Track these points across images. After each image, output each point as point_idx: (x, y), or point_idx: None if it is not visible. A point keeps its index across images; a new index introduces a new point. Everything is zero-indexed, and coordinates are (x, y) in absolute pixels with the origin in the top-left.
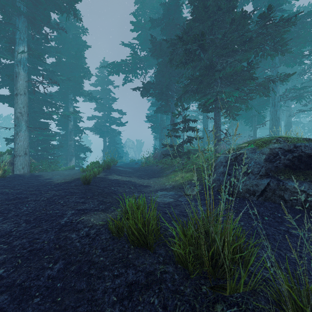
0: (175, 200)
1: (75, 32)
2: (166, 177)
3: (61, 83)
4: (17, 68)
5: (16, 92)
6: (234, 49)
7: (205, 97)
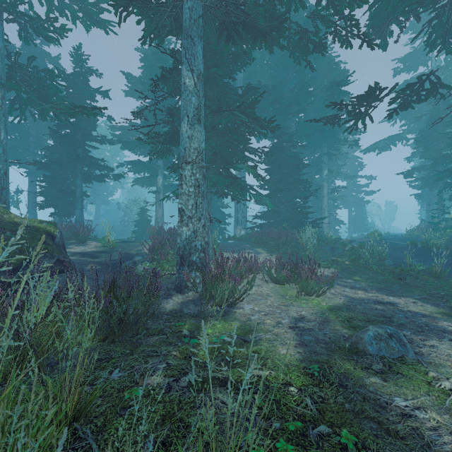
0: None
1: None
2: None
3: None
4: (323, 183)
5: (323, 195)
6: None
7: None
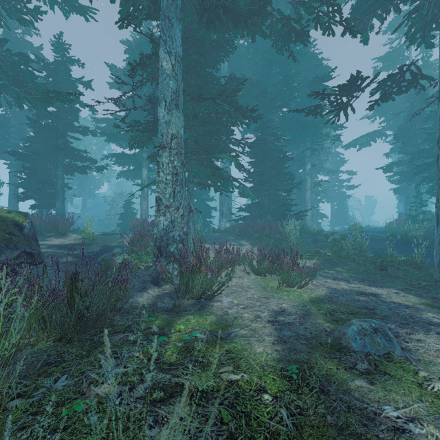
0: None
1: None
2: None
3: None
4: (306, 176)
5: (306, 189)
6: None
7: (431, 192)
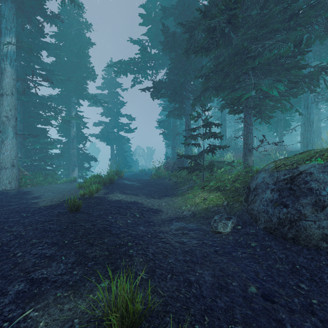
0: (200, 243)
1: (78, 28)
2: (183, 197)
3: (63, 84)
4: (2, 63)
5: (2, 92)
6: (274, 28)
7: (237, 92)
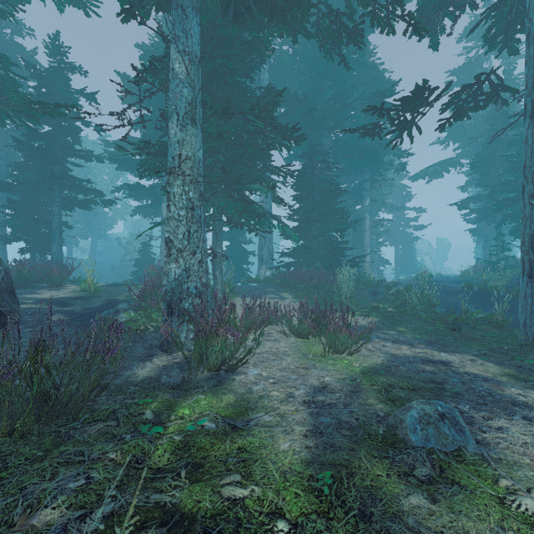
0: None
1: None
2: None
3: None
4: (365, 214)
5: (365, 229)
6: None
7: (515, 234)
